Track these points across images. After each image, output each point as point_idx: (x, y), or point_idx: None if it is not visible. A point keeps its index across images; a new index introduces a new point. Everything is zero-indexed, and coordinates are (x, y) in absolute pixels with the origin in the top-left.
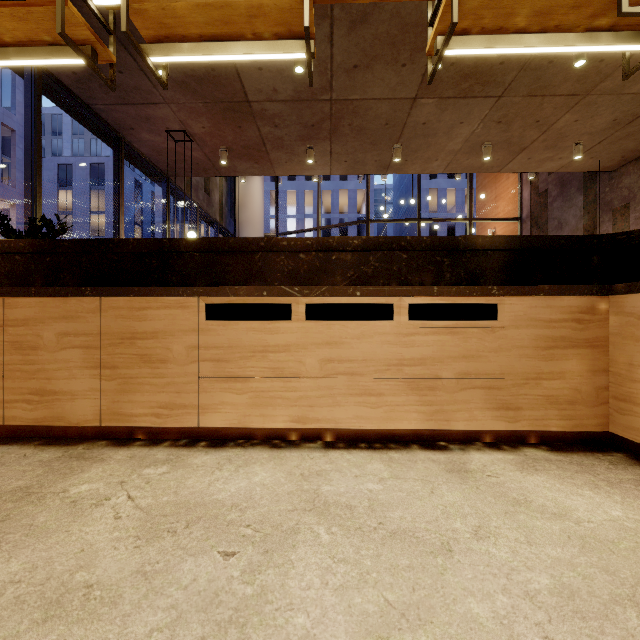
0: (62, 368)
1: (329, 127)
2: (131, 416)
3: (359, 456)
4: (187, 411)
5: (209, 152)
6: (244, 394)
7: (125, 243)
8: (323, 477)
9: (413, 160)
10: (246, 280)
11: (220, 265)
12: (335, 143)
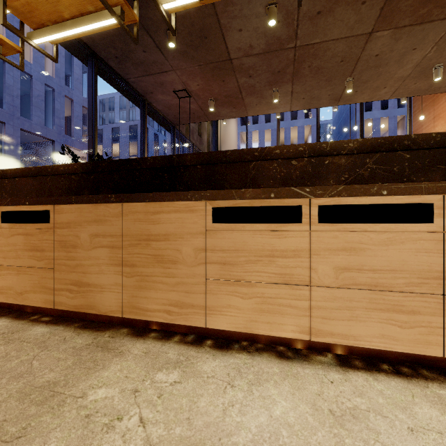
0: (94, 264)
1: (292, 71)
2: (146, 311)
3: (392, 387)
4: (195, 311)
5: (201, 103)
6: (250, 299)
7: (144, 161)
8: (363, 423)
9: (362, 90)
10: (241, 187)
11: (219, 175)
12: (296, 84)
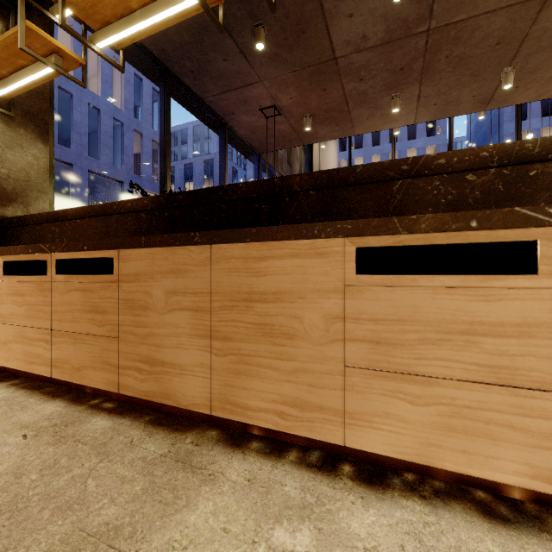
0: (170, 334)
1: (421, 66)
2: (247, 409)
3: None
4: (325, 417)
5: (294, 123)
6: (427, 406)
7: (234, 189)
8: None
9: (527, 85)
10: None
11: (342, 203)
12: (425, 85)
